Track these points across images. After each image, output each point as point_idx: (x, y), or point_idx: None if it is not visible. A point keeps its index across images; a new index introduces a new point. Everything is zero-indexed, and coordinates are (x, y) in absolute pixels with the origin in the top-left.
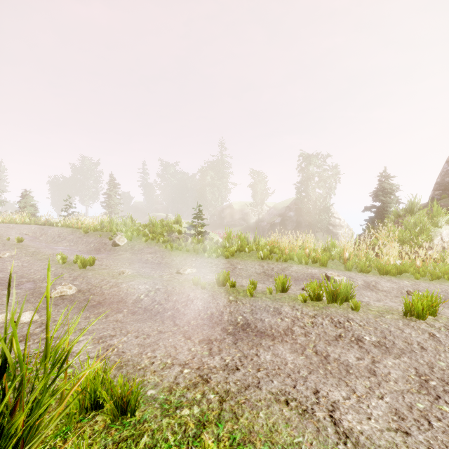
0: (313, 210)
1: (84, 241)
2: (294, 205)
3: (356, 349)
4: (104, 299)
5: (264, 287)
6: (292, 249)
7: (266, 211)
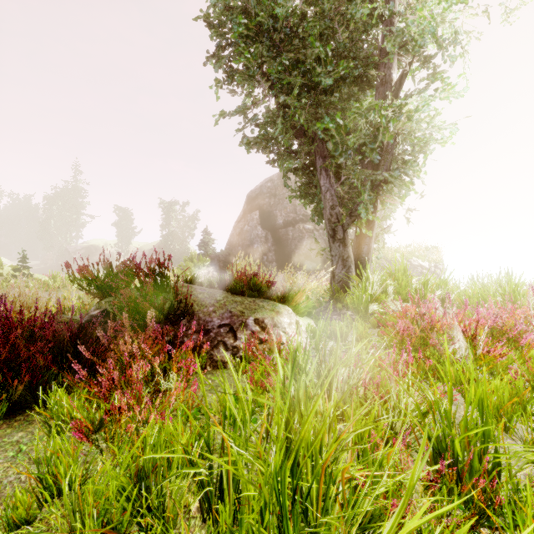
0: (175, 253)
1: None
2: (157, 248)
3: None
4: None
5: None
6: None
7: (132, 253)
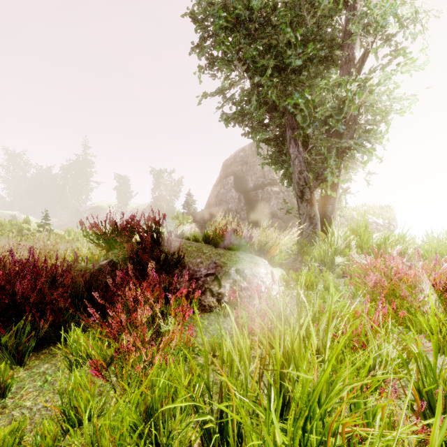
0: (163, 212)
1: None
2: (149, 208)
3: None
4: None
5: None
6: None
7: (129, 212)
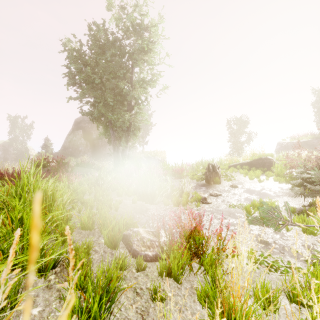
0: (18, 150)
1: None
2: (2, 147)
3: None
4: None
5: None
6: None
7: None
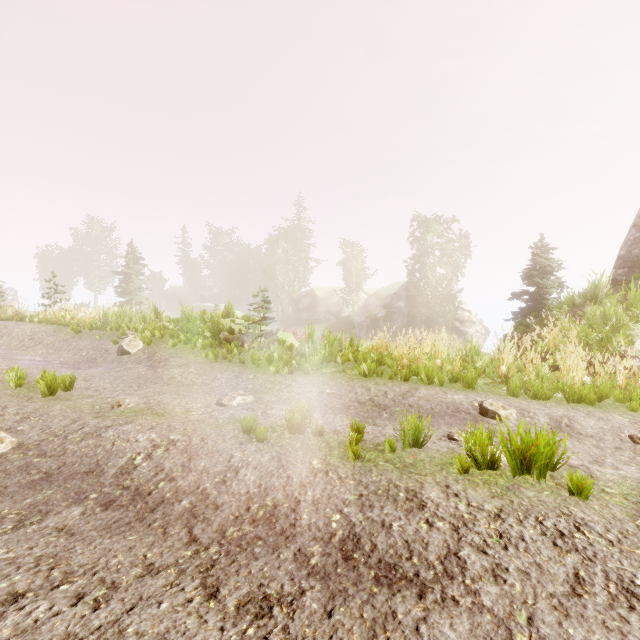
0: (432, 298)
1: (72, 346)
2: (405, 292)
3: (639, 631)
4: (61, 467)
5: (377, 433)
6: (414, 359)
7: (365, 300)
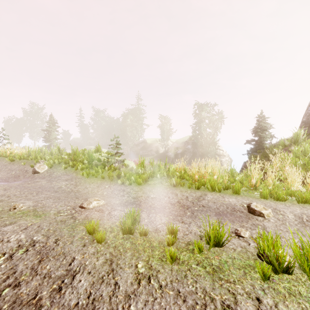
0: (204, 144)
1: (8, 169)
2: (191, 140)
3: None
4: None
5: (185, 230)
6: (201, 175)
7: (171, 145)
